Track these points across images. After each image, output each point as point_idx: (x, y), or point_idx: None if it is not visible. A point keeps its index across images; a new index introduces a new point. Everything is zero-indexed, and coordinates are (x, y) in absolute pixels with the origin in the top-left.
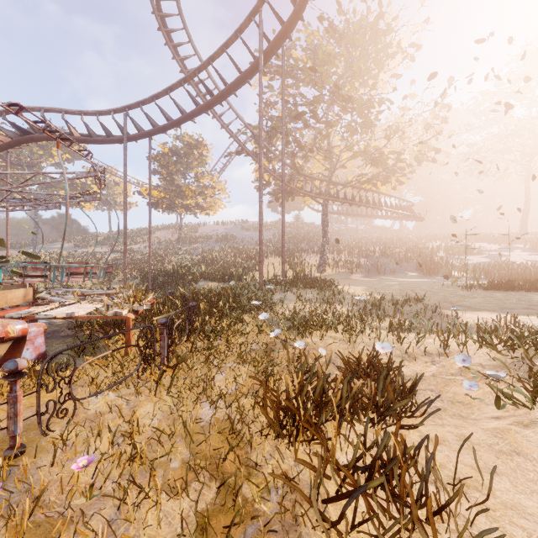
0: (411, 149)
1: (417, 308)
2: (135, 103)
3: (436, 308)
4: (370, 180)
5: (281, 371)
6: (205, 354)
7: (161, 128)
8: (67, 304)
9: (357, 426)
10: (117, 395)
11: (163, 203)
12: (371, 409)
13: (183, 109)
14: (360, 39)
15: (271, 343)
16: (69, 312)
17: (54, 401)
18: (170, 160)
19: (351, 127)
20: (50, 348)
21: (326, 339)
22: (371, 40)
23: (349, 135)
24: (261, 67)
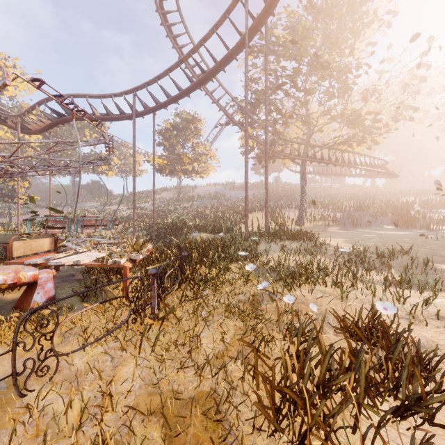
0: (388, 109)
1: (404, 261)
2: (142, 85)
3: (428, 262)
4: (346, 141)
5: (270, 329)
6: (194, 303)
7: (163, 104)
8: (82, 252)
9: (372, 415)
10: (105, 347)
11: (166, 169)
12: (387, 392)
13: (180, 87)
14: (337, 12)
15: (258, 294)
16: (75, 260)
17: (32, 359)
18: (171, 133)
19: (329, 92)
20: (62, 291)
21: (315, 292)
22: (348, 12)
23: (326, 101)
24: (246, 42)
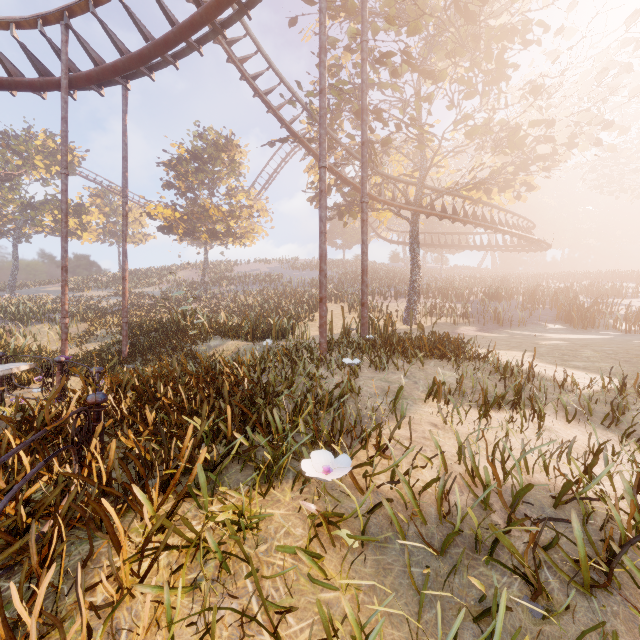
0: (563, 122)
1: None
2: (81, 0)
3: None
4: (486, 180)
5: None
6: None
7: (136, 55)
8: None
9: None
10: None
11: (179, 227)
12: None
13: (175, 18)
14: None
15: None
16: None
17: None
18: (188, 166)
19: (470, 80)
20: None
21: None
22: None
23: (463, 98)
24: None
